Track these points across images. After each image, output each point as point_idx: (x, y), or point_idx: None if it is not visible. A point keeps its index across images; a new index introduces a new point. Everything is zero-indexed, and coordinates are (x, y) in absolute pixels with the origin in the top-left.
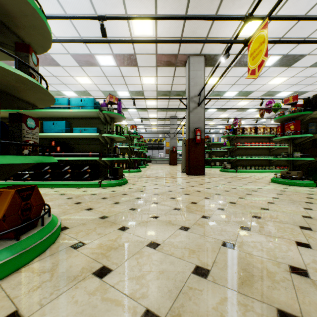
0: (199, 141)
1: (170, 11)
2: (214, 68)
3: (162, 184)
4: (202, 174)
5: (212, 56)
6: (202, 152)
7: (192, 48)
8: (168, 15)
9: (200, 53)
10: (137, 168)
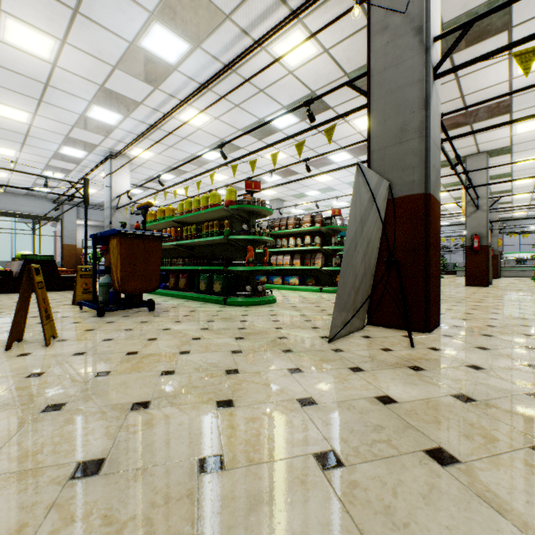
0: (476, 249)
1: None
2: (512, 153)
3: None
4: (483, 285)
5: (498, 149)
6: (483, 260)
7: (464, 152)
8: None
9: (478, 152)
10: None
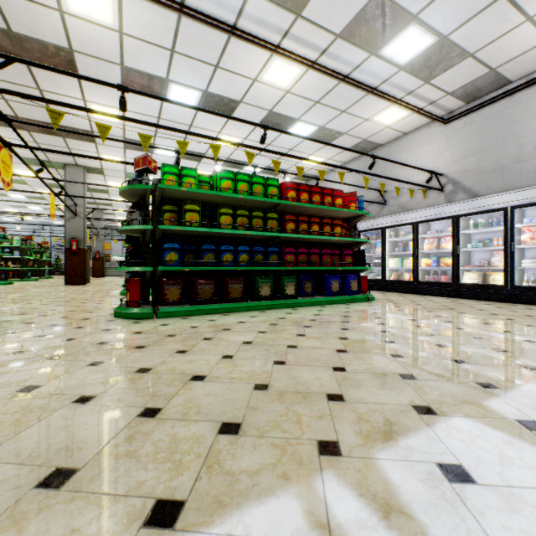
0: (75, 251)
1: (17, 138)
2: (105, 176)
3: (3, 291)
4: (82, 283)
5: (94, 168)
6: (81, 262)
7: (64, 160)
8: (17, 139)
9: (77, 164)
10: (7, 280)
